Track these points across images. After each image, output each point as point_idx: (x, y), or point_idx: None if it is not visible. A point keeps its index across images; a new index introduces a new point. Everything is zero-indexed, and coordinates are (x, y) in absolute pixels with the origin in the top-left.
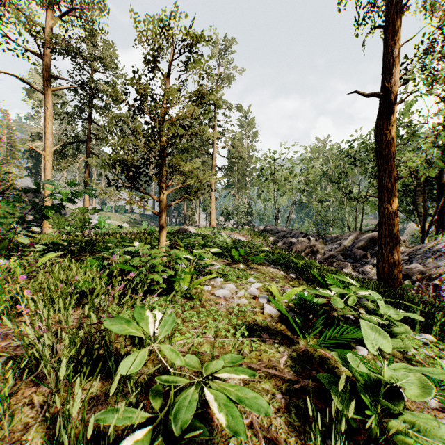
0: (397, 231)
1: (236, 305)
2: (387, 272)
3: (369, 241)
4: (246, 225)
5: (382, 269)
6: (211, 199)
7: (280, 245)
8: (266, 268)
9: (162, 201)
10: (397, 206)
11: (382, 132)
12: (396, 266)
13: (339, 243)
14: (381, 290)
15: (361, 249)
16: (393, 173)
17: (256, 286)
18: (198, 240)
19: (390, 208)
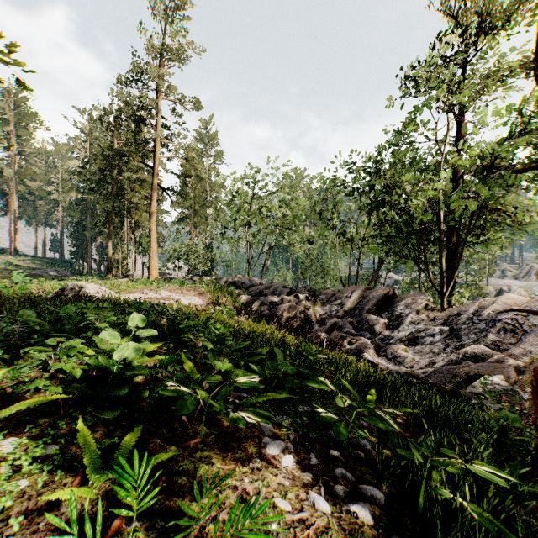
0: None
1: None
2: None
3: (382, 301)
4: (206, 274)
5: None
6: (151, 236)
7: (256, 306)
8: (256, 476)
9: None
10: None
11: None
12: None
13: (340, 303)
14: None
15: (373, 312)
16: None
17: None
18: None
19: None
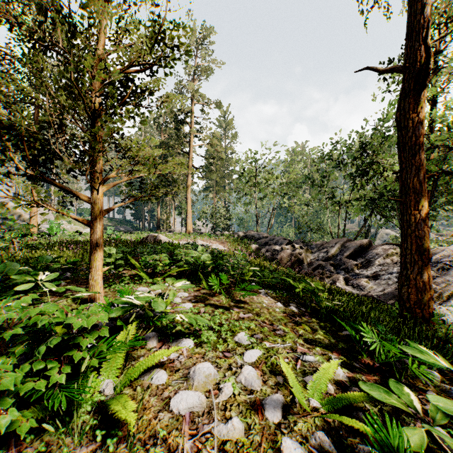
0: (427, 245)
1: (218, 448)
2: (414, 299)
3: (358, 249)
4: (225, 230)
5: (408, 296)
6: (187, 202)
7: (263, 253)
8: (257, 297)
9: (95, 202)
10: (426, 212)
11: (407, 116)
12: (426, 292)
13: (326, 251)
14: (407, 325)
15: (351, 258)
16: (422, 169)
17: (253, 359)
18: (162, 258)
19: (418, 215)
